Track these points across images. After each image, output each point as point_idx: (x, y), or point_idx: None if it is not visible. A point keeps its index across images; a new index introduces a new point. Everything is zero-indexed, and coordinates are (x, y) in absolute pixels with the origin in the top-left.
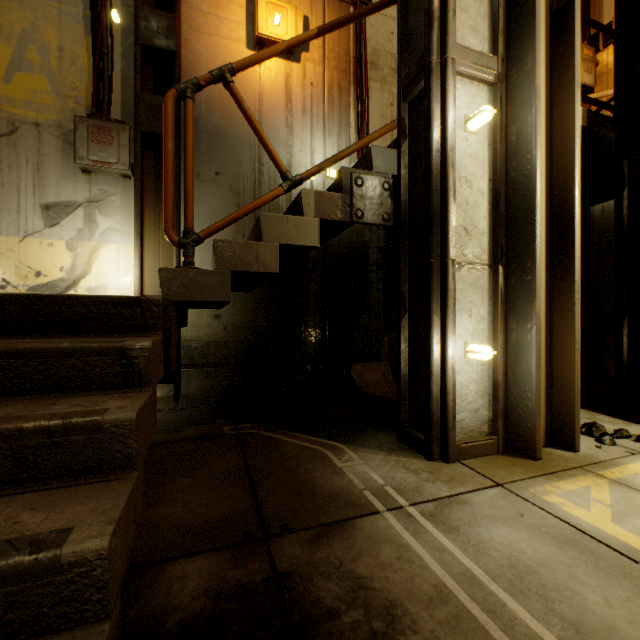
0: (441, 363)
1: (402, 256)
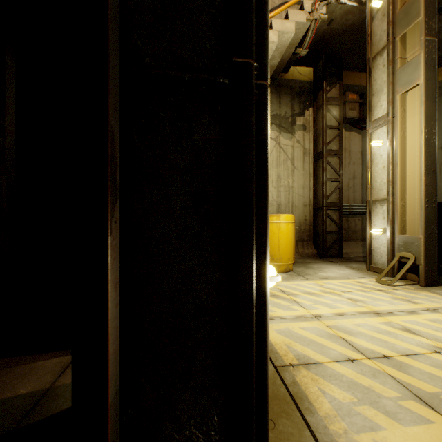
0: (256, 325)
1: (111, 10)
